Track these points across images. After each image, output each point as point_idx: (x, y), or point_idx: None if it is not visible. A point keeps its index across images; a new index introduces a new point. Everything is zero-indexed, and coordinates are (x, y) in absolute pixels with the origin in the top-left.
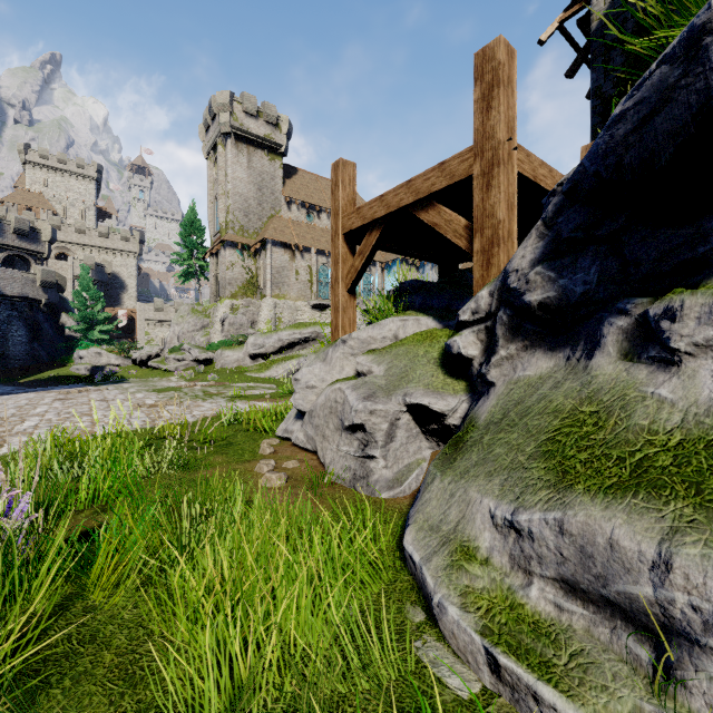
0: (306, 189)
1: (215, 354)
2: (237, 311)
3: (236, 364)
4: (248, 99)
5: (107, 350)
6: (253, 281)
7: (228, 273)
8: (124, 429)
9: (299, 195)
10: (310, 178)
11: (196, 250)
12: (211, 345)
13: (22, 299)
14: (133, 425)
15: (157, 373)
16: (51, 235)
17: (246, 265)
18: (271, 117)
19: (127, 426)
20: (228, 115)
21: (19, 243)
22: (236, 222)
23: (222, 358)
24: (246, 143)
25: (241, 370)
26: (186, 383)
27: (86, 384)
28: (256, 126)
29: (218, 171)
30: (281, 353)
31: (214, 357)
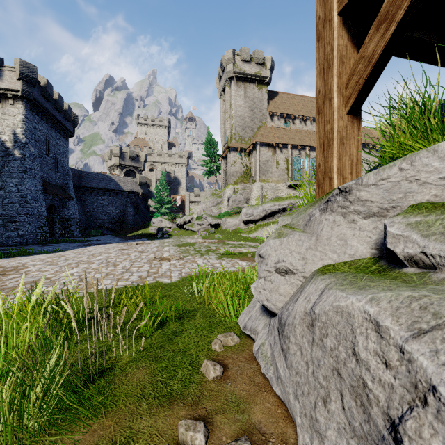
0: (284, 105)
1: (221, 221)
2: (237, 192)
3: (234, 228)
4: (244, 51)
5: (165, 218)
6: (247, 172)
7: (232, 168)
8: (48, 309)
9: (278, 109)
10: (286, 97)
11: (215, 157)
12: (219, 215)
13: (131, 192)
14: (128, 280)
15: (188, 233)
16: (145, 158)
17: (243, 162)
18: (259, 59)
19: (122, 281)
20: (232, 65)
21: (131, 163)
22: (237, 134)
23: (225, 223)
24: (243, 81)
25: (237, 231)
26: (199, 240)
27: (147, 239)
28: (249, 68)
29: (226, 103)
30: (265, 220)
31: (221, 222)
